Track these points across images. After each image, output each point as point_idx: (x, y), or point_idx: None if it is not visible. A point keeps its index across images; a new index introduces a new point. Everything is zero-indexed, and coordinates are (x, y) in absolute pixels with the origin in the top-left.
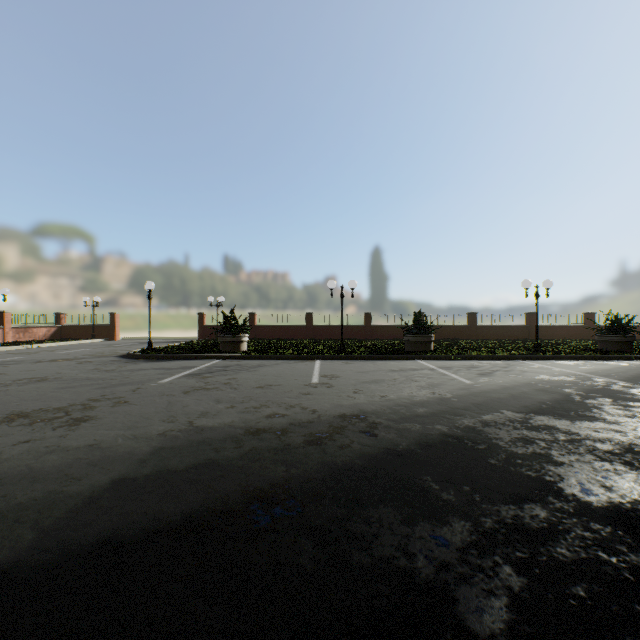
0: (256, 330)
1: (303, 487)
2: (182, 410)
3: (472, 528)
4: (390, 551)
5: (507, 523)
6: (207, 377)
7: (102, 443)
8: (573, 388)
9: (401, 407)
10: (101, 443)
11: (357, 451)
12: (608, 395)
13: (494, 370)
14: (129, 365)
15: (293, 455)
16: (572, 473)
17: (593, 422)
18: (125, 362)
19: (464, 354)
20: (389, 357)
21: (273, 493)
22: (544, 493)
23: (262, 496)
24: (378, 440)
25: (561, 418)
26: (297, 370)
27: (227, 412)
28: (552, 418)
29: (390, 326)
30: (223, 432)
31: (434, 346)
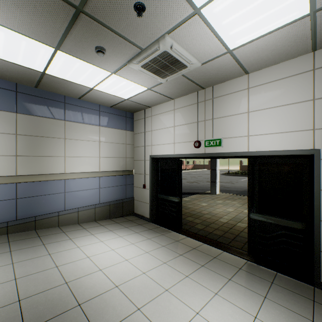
0: None
1: None
2: None
3: None
4: None
5: None
6: None
7: (241, 186)
8: None
9: None
10: (241, 186)
11: None
12: None
13: None
14: (227, 176)
15: None
16: None
17: None
18: (225, 176)
19: None
20: None
21: None
22: None
23: None
24: None
25: None
26: None
27: None
28: None
29: None
30: None
31: None
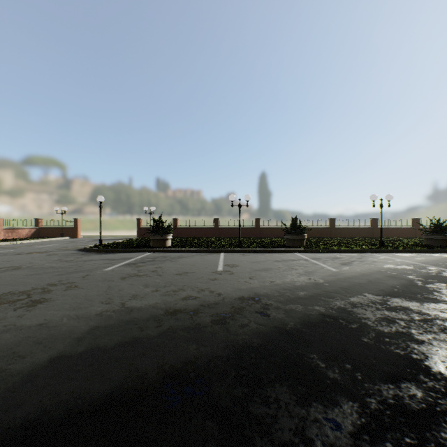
0: (178, 231)
1: (210, 365)
2: (118, 293)
3: (360, 409)
4: (289, 436)
5: (390, 404)
6: (140, 266)
7: (50, 322)
8: (414, 275)
9: (286, 291)
10: (49, 322)
11: (254, 330)
12: (442, 281)
13: (352, 260)
14: (84, 257)
15: (202, 334)
16: (433, 351)
17: (437, 304)
18: (81, 254)
19: (328, 248)
20: (274, 250)
21: (184, 371)
22: (415, 371)
23: (175, 374)
24: (270, 320)
25: (411, 300)
26: (207, 260)
27: (152, 295)
28: (404, 300)
29: (274, 228)
30: (147, 312)
31: (306, 242)
